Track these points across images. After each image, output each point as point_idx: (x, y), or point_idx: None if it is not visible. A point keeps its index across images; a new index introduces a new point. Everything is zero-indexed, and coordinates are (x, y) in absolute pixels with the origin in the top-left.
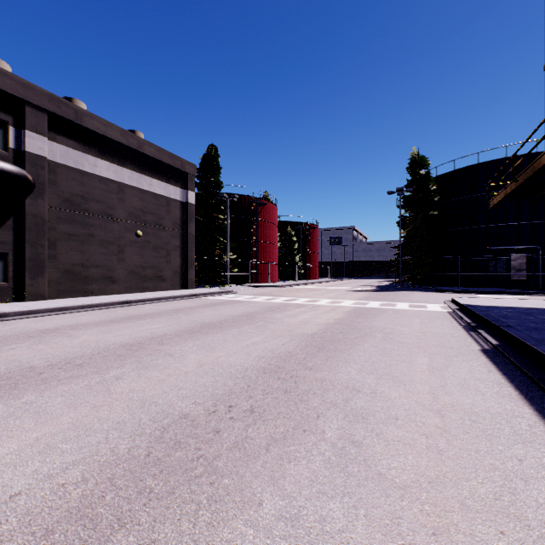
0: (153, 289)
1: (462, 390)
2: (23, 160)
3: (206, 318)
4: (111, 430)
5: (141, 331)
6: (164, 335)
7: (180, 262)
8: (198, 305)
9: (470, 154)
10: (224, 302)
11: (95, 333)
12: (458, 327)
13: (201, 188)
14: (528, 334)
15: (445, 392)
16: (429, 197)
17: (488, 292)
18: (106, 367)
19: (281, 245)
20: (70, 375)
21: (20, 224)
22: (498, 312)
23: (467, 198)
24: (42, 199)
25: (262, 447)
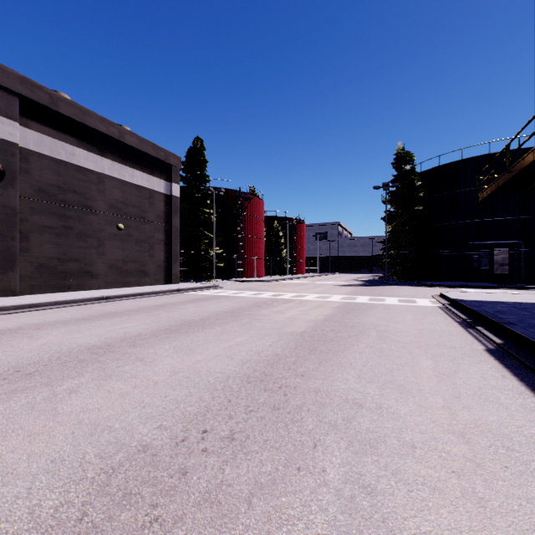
0: (136, 284)
1: (481, 402)
2: None
3: (188, 315)
4: (41, 474)
5: (114, 331)
6: (139, 334)
7: (164, 256)
8: (181, 300)
9: (454, 150)
10: (208, 298)
11: (61, 333)
12: (454, 323)
13: (186, 182)
14: (533, 331)
15: (463, 406)
16: (415, 192)
17: (473, 286)
18: (60, 376)
19: (268, 240)
20: (13, 389)
21: None
22: (492, 308)
23: (451, 194)
24: (12, 188)
25: (243, 499)
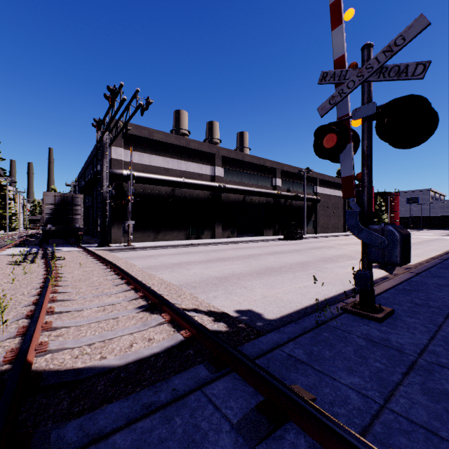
0: (336, 232)
1: None
2: (316, 194)
3: None
4: None
5: None
6: None
7: (342, 221)
8: None
9: None
10: None
11: None
12: None
13: None
14: None
15: None
16: None
17: None
18: None
19: None
20: None
21: (315, 212)
22: None
23: None
24: (318, 205)
25: (429, 242)
